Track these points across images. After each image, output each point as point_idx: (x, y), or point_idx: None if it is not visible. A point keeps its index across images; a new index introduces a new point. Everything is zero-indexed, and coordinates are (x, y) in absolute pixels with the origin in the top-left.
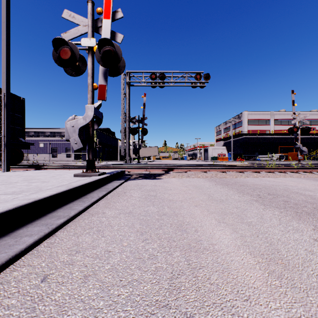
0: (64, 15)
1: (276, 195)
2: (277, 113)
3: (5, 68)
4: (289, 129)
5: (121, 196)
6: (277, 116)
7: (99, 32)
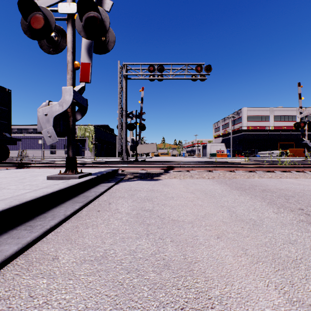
0: None
1: None
2: (277, 109)
3: None
4: (295, 124)
5: (103, 210)
6: (276, 112)
7: None
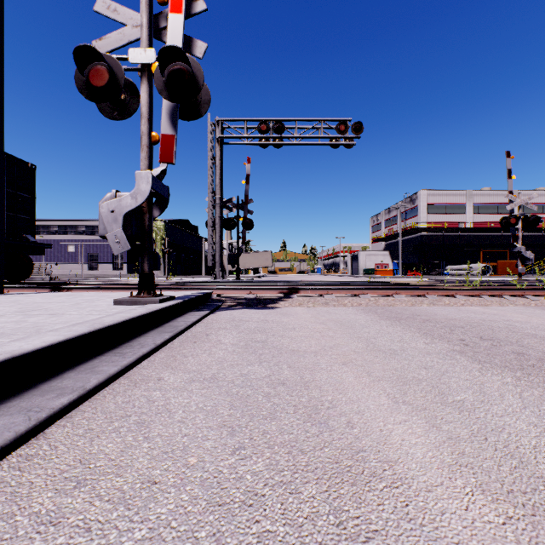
0: (99, 6)
1: (496, 341)
2: (478, 193)
3: None
4: (502, 221)
5: (200, 341)
6: (477, 197)
7: (162, 38)
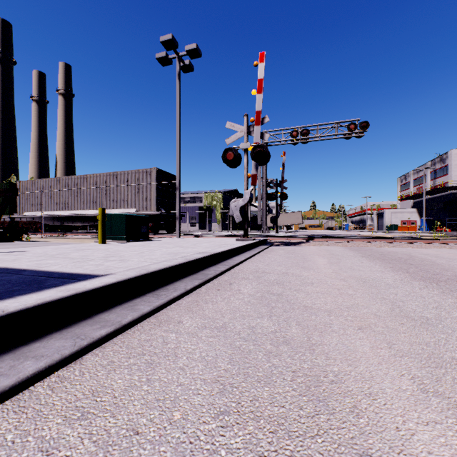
0: (227, 125)
1: (385, 255)
2: None
3: (179, 161)
4: None
5: (272, 251)
6: None
7: (251, 135)
